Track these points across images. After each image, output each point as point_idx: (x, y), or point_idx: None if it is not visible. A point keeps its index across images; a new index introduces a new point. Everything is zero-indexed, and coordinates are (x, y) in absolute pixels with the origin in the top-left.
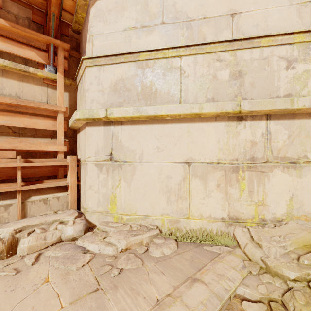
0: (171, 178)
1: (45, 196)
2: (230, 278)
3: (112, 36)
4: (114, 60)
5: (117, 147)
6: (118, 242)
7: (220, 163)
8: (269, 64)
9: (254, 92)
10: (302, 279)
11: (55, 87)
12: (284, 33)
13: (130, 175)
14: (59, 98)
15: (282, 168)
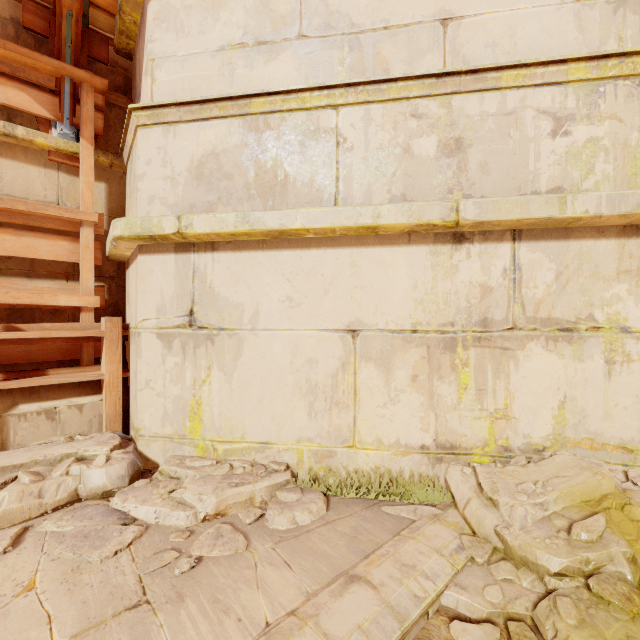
0: (318, 363)
1: (50, 403)
2: (427, 572)
3: (195, 61)
4: (198, 113)
5: (205, 298)
6: (200, 501)
7: (418, 330)
8: (518, 126)
9: (488, 182)
10: (574, 571)
11: (77, 170)
12: (547, 61)
13: (232, 358)
14: (83, 194)
15: (544, 341)
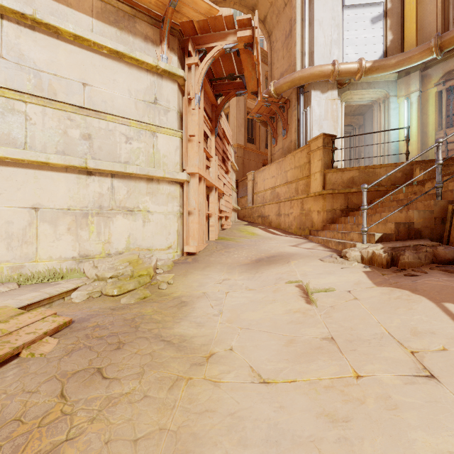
0: (14, 223)
1: None
2: (65, 287)
3: None
4: None
5: None
6: None
7: (71, 209)
8: (113, 136)
9: (102, 154)
10: (115, 276)
11: None
12: (123, 117)
13: None
14: None
15: (123, 214)
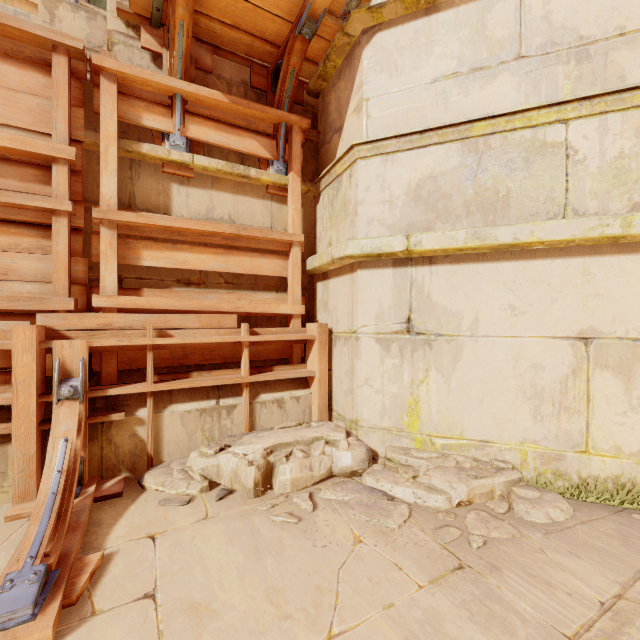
0: (544, 369)
1: (279, 394)
2: None
3: (408, 95)
4: (417, 142)
5: (422, 307)
6: (451, 487)
7: None
8: None
9: None
10: None
11: (283, 199)
12: None
13: (450, 361)
14: (293, 219)
15: None
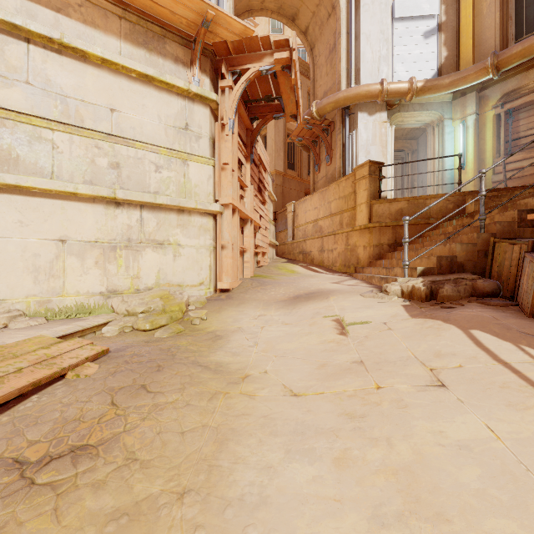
0: (41, 256)
1: None
2: (96, 321)
3: None
4: None
5: None
6: None
7: (99, 242)
8: (143, 165)
9: (131, 184)
10: (147, 311)
11: None
12: (152, 144)
13: None
14: None
15: (153, 248)
